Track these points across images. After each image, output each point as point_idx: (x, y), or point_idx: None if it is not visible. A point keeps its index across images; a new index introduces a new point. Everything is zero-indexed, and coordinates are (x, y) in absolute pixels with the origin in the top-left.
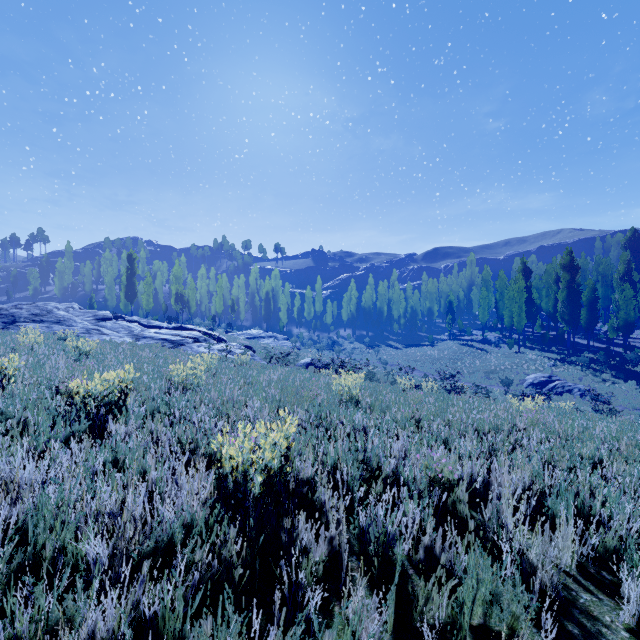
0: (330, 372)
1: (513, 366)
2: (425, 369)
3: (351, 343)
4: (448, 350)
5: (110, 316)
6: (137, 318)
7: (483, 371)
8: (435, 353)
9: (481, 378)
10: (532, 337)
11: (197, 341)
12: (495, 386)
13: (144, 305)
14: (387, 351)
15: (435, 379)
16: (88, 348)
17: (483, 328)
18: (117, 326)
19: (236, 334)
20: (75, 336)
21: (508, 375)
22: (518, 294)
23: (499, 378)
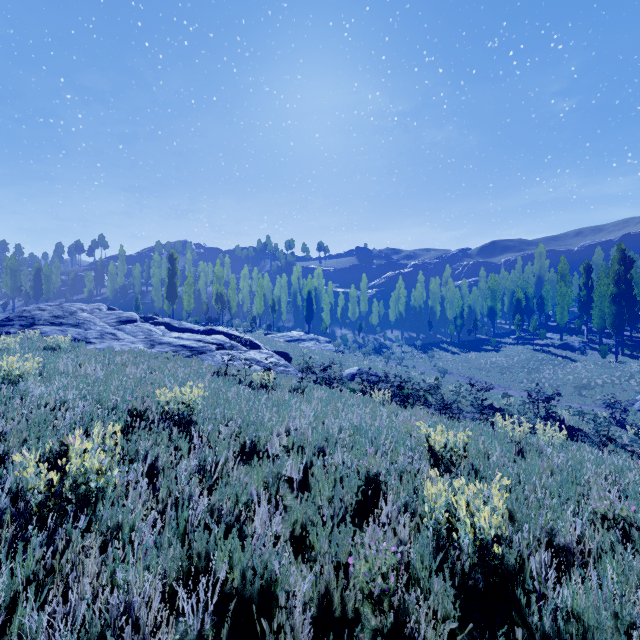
0: (386, 397)
1: (614, 380)
2: (493, 380)
3: (400, 346)
4: (518, 357)
5: (135, 318)
6: (169, 320)
7: (571, 385)
8: (503, 360)
9: (570, 394)
10: (630, 342)
11: (222, 348)
12: (592, 406)
13: (185, 306)
14: (442, 356)
15: (525, 402)
16: (17, 371)
17: (562, 331)
18: (136, 329)
19: (275, 336)
20: (74, 343)
21: (609, 392)
22: (615, 289)
23: (606, 399)
